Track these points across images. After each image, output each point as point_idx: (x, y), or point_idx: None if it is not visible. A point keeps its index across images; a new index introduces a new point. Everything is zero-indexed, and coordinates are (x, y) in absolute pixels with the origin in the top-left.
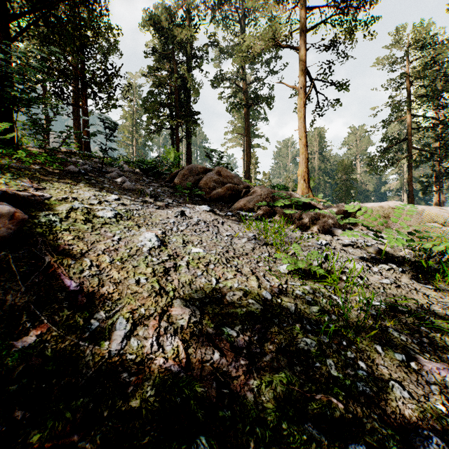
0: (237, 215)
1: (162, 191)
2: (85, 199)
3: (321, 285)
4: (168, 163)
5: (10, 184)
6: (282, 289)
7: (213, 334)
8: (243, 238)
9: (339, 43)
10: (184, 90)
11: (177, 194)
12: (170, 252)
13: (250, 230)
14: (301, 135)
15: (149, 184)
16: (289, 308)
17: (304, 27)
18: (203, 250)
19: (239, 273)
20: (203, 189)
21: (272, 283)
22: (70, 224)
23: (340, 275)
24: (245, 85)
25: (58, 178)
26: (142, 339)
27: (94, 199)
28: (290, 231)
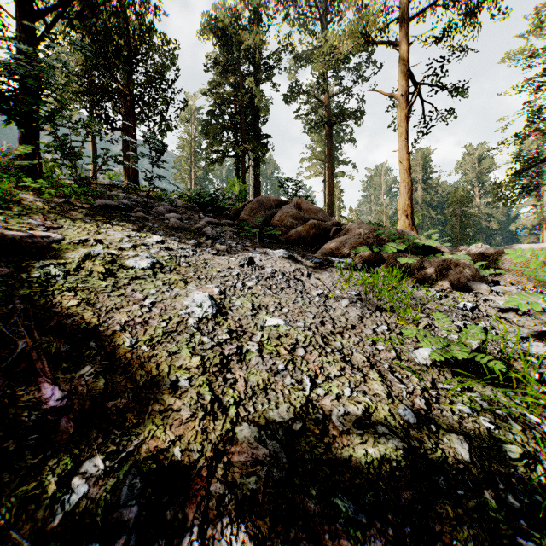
0: (327, 262)
1: (223, 230)
2: (114, 242)
3: (498, 391)
4: (231, 196)
5: (11, 222)
6: (430, 399)
7: (317, 515)
8: (342, 300)
9: (456, 32)
10: (252, 109)
11: (243, 234)
12: (231, 326)
13: (350, 285)
14: (402, 157)
15: (207, 222)
16: (457, 447)
17: (407, 16)
18: (285, 321)
19: (348, 366)
20: (278, 227)
21: (410, 387)
22: (80, 280)
23: (525, 369)
24: (327, 98)
25: (85, 214)
26: (170, 532)
27: (127, 242)
28: (409, 287)
